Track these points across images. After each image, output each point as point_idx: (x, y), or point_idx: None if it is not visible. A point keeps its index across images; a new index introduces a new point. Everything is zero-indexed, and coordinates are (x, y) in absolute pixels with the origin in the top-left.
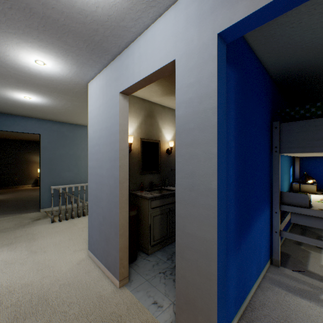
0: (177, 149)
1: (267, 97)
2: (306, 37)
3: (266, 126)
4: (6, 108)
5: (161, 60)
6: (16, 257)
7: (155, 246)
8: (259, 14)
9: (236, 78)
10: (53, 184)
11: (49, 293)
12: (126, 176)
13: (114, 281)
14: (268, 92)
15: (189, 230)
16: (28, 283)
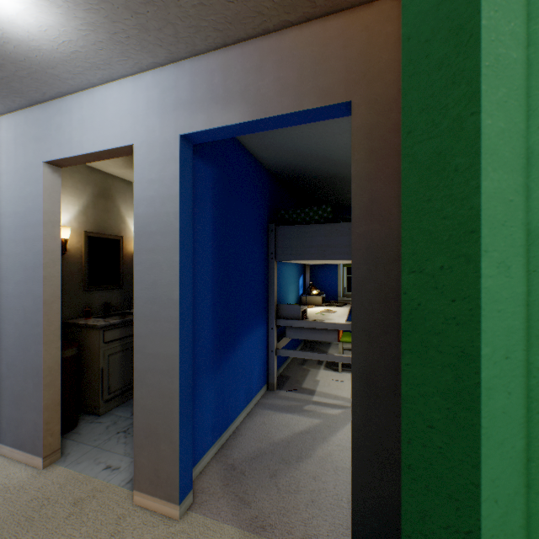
0: (137, 254)
1: (263, 194)
2: (288, 142)
3: (261, 228)
4: None
5: (116, 139)
6: None
7: (113, 401)
8: (216, 131)
9: (215, 175)
10: None
11: None
12: (58, 292)
13: (34, 463)
14: (264, 189)
15: (151, 350)
16: None
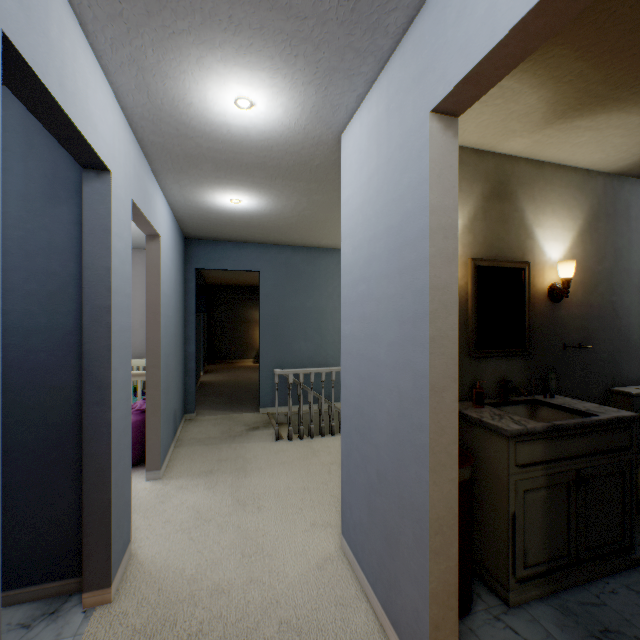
0: None
1: None
2: None
3: None
4: (211, 229)
5: None
6: (214, 507)
7: (529, 583)
8: None
9: None
10: (279, 364)
11: (256, 638)
12: (452, 370)
13: None
14: None
15: None
16: (223, 587)
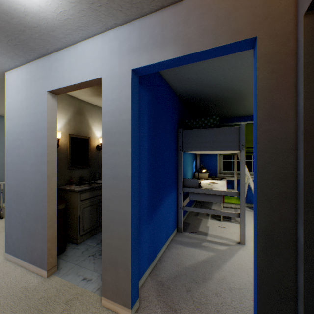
0: (104, 147)
1: (175, 110)
2: (193, 76)
3: (173, 131)
4: None
5: (90, 74)
6: None
7: (85, 235)
8: (155, 66)
9: (149, 97)
10: None
11: None
12: (55, 171)
13: (42, 273)
14: (175, 106)
15: (113, 208)
16: None
